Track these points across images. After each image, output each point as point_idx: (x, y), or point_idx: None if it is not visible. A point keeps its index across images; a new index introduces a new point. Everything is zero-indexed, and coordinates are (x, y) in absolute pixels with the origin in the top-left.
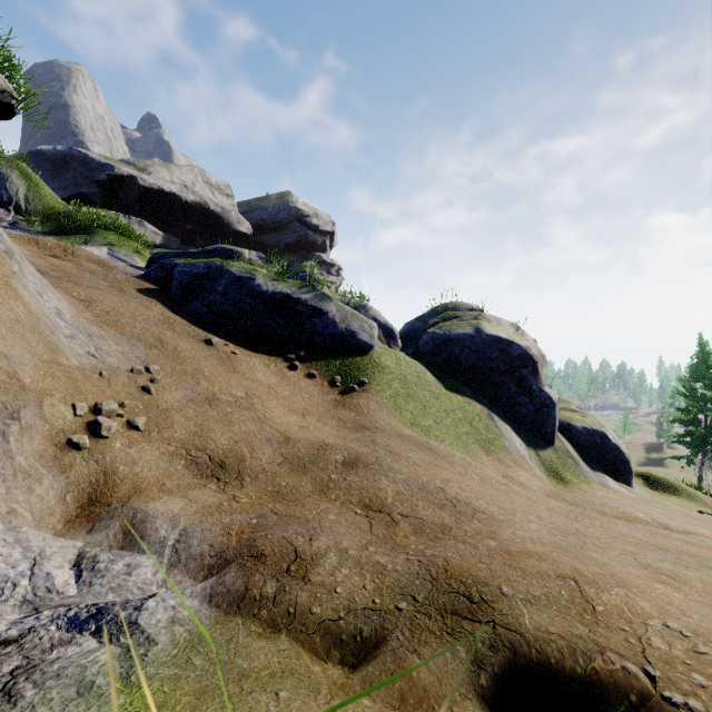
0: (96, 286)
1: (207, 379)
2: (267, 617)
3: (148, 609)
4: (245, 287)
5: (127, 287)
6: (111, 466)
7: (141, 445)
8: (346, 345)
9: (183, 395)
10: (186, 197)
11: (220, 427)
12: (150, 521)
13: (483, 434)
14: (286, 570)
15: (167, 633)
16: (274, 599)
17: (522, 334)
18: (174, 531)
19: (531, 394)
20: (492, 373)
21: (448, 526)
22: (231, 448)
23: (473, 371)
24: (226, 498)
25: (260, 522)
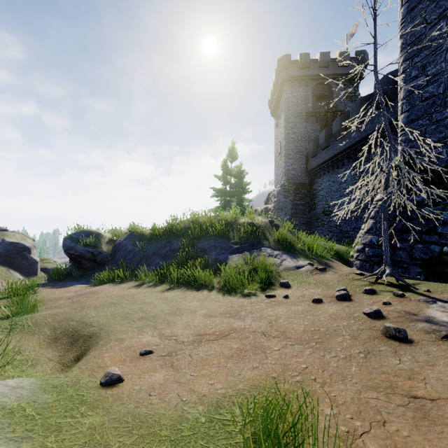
0: None
1: None
2: None
3: None
4: None
5: None
6: None
7: None
8: None
9: None
10: None
11: None
12: None
13: (4, 276)
14: None
15: None
16: None
17: (25, 239)
18: None
19: (28, 260)
20: (10, 254)
21: None
22: None
23: (1, 254)
24: None
25: None
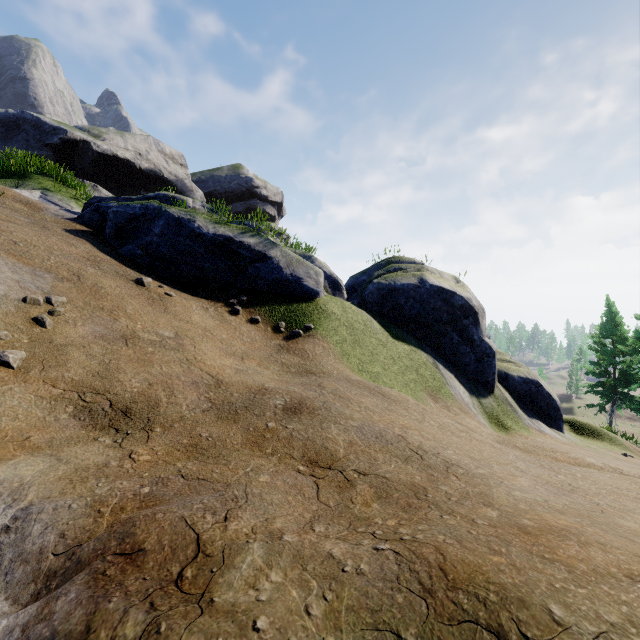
0: (12, 220)
1: (129, 317)
2: None
3: None
4: (184, 229)
5: (53, 226)
6: None
7: (8, 386)
8: (291, 291)
9: (91, 330)
10: (140, 164)
11: (134, 368)
12: None
13: (430, 382)
14: (176, 578)
15: None
16: None
17: (463, 286)
18: (6, 511)
19: (472, 344)
20: (435, 323)
21: (422, 487)
22: (143, 392)
23: (417, 321)
24: (117, 456)
25: (155, 491)
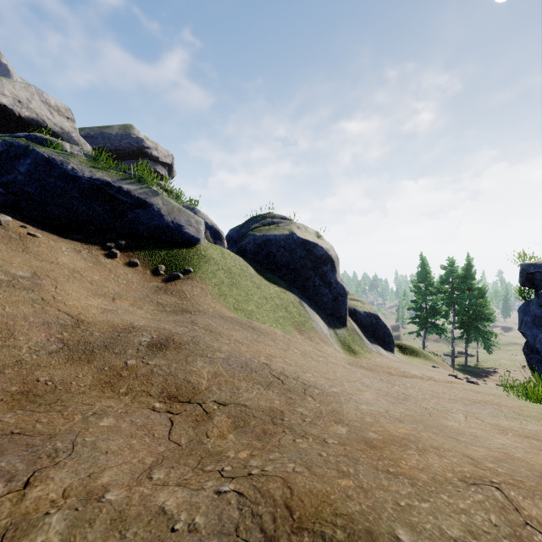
0: None
1: None
2: None
3: None
4: (55, 169)
5: None
6: None
7: None
8: (172, 237)
9: None
10: (19, 111)
11: None
12: None
13: (296, 317)
14: None
15: None
16: None
17: (323, 239)
18: None
19: (330, 286)
20: (301, 269)
21: (279, 411)
22: None
23: (287, 267)
24: None
25: None
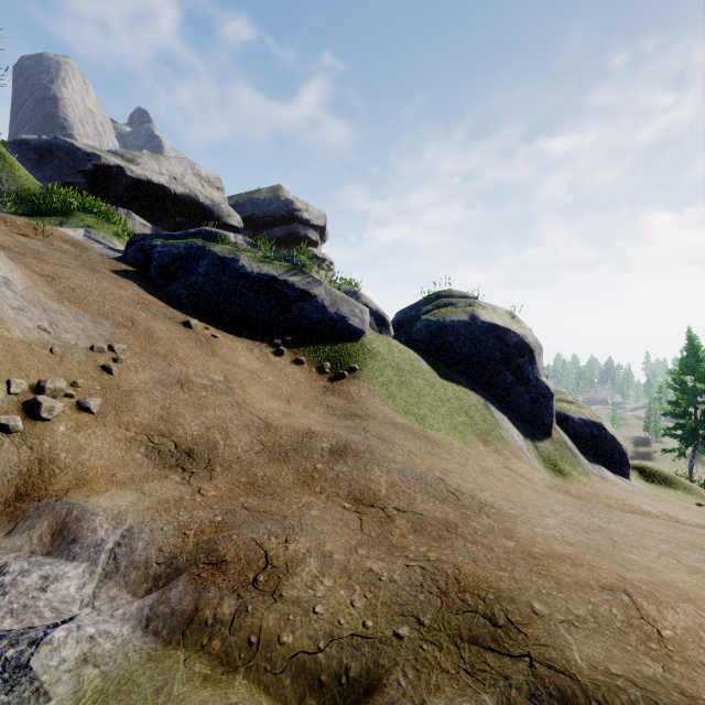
0: (65, 264)
1: (181, 361)
2: (220, 650)
3: (52, 642)
4: (228, 268)
5: (101, 267)
6: (50, 453)
7: (92, 429)
8: (336, 330)
9: (150, 376)
10: (175, 189)
11: (192, 412)
12: (88, 519)
13: (480, 424)
14: (252, 581)
15: (70, 680)
16: (231, 623)
17: (518, 322)
18: (115, 531)
19: (528, 383)
20: (487, 362)
21: (453, 523)
22: (202, 435)
23: (468, 359)
24: (189, 491)
25: (226, 519)
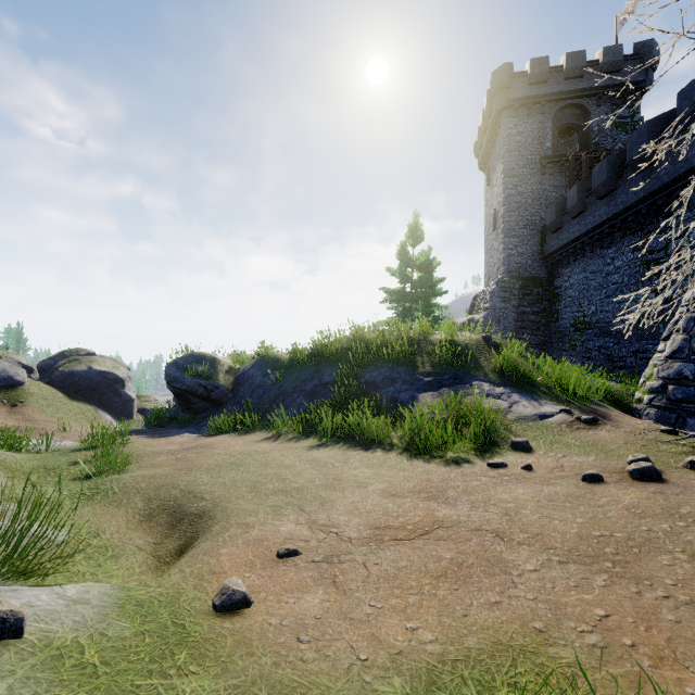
0: None
1: None
2: None
3: None
4: None
5: None
6: None
7: None
8: (7, 383)
9: None
10: None
11: None
12: None
13: (91, 418)
14: None
15: None
16: None
17: (118, 367)
18: None
19: (121, 396)
20: (99, 388)
21: None
22: None
23: (88, 388)
24: None
25: None
